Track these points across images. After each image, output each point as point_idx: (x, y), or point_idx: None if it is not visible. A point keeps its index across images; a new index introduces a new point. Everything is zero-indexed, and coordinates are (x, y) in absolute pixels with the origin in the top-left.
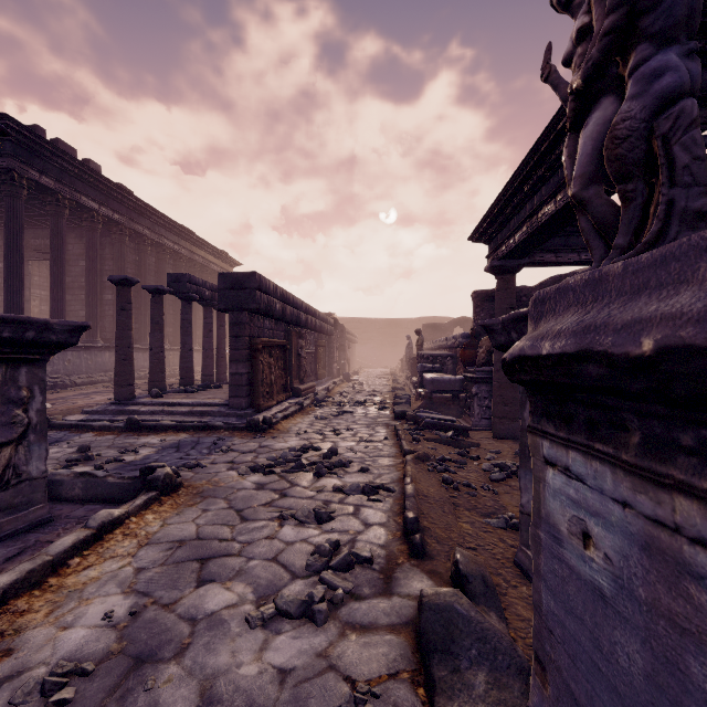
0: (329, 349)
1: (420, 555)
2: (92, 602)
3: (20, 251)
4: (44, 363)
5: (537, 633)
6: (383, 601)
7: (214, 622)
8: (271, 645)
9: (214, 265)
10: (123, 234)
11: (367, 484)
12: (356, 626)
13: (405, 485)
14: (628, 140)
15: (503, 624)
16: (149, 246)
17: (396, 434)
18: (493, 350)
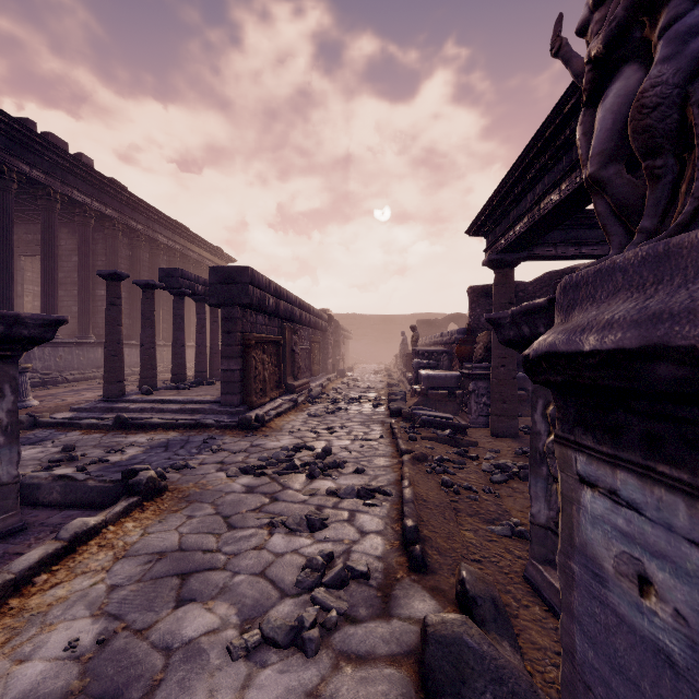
0: (324, 345)
1: (421, 568)
2: (55, 628)
3: (10, 245)
4: (16, 360)
5: (568, 684)
6: (382, 625)
7: (192, 652)
8: (254, 682)
9: (209, 261)
10: (116, 229)
11: (362, 487)
12: (351, 657)
13: (403, 489)
14: (658, 109)
15: (517, 656)
16: (143, 242)
17: (391, 432)
18: (490, 346)
